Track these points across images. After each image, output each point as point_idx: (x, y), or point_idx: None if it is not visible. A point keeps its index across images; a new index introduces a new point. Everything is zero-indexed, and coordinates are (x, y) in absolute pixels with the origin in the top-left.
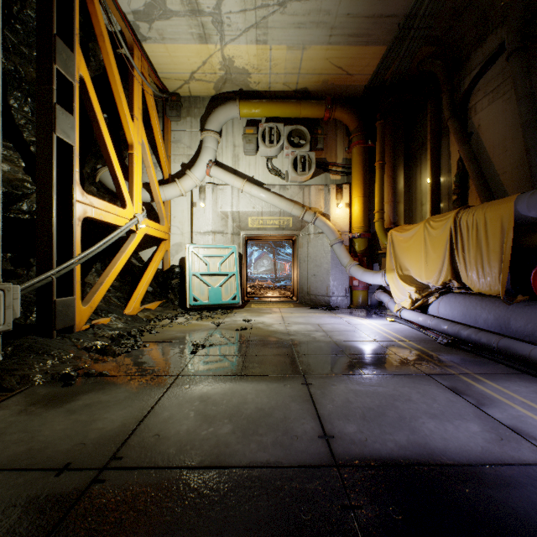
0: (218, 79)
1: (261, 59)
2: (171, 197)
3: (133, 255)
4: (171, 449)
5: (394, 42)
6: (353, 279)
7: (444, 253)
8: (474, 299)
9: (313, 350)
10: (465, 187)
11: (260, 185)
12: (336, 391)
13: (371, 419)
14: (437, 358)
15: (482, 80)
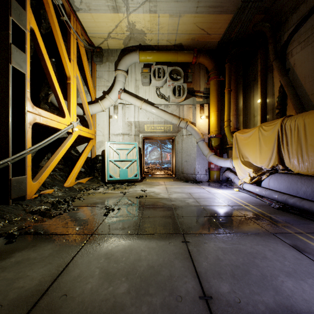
0: (125, 37)
1: (152, 24)
2: (96, 112)
3: (73, 148)
4: (74, 312)
5: (238, 11)
6: (211, 164)
7: (273, 147)
8: (295, 178)
9: (188, 212)
10: (284, 104)
11: (152, 105)
12: (208, 249)
13: (239, 277)
14: (275, 219)
15: (297, 34)
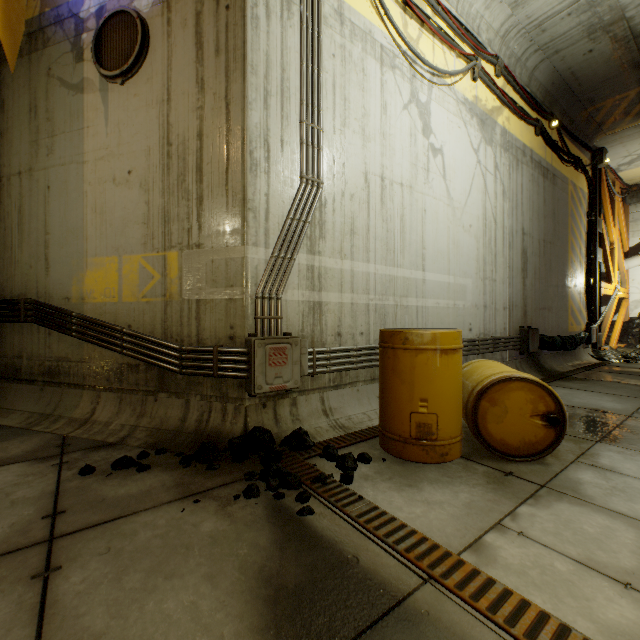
0: None
1: None
2: (633, 266)
3: None
4: None
5: None
6: None
7: None
8: None
9: None
10: None
11: None
12: None
13: None
14: None
15: None
